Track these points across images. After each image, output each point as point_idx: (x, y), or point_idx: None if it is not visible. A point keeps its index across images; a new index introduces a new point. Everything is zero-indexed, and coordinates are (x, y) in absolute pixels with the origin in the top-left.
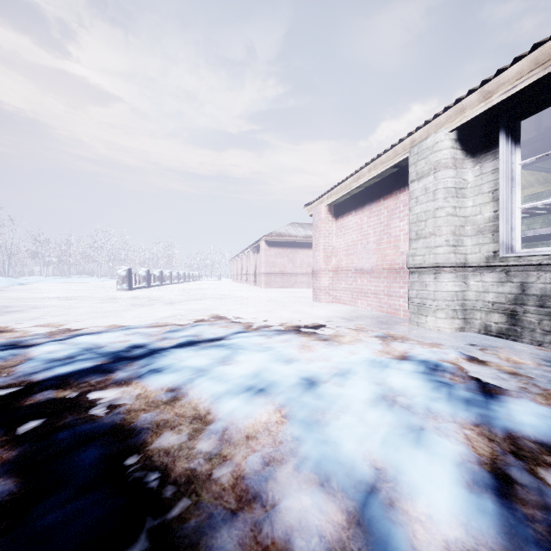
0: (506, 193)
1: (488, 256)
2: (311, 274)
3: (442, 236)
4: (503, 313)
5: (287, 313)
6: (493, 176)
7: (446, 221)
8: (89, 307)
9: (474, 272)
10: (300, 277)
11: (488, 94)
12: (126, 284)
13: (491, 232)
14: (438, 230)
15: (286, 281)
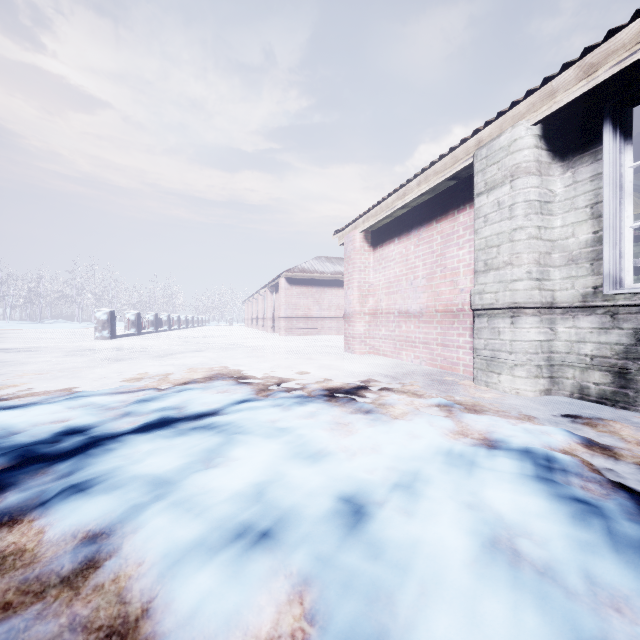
0: (613, 206)
1: (585, 293)
2: (341, 318)
3: (522, 266)
4: (607, 371)
5: (312, 370)
6: (593, 185)
7: (528, 246)
8: (44, 363)
9: (564, 315)
10: (327, 322)
11: (592, 68)
12: (108, 331)
13: (589, 260)
14: (517, 258)
15: (311, 327)
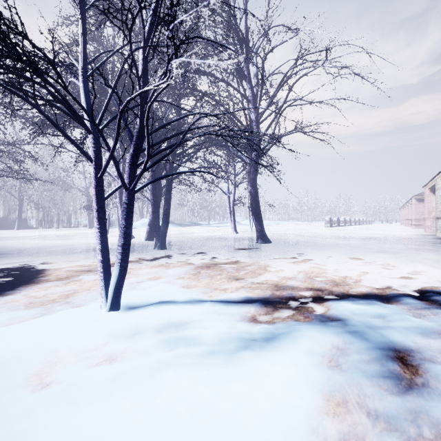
0: None
1: None
2: None
3: (438, 209)
4: None
5: (396, 233)
6: None
7: (439, 205)
8: (325, 230)
9: None
10: None
11: None
12: (329, 224)
13: None
14: (437, 207)
15: None
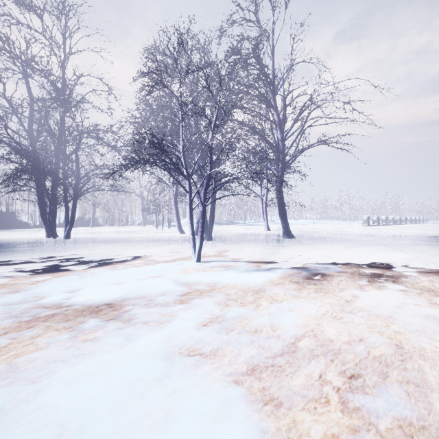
0: None
1: None
2: None
3: None
4: None
5: (431, 232)
6: None
7: None
8: (358, 229)
9: None
10: None
11: None
12: (367, 223)
13: None
14: None
15: None
